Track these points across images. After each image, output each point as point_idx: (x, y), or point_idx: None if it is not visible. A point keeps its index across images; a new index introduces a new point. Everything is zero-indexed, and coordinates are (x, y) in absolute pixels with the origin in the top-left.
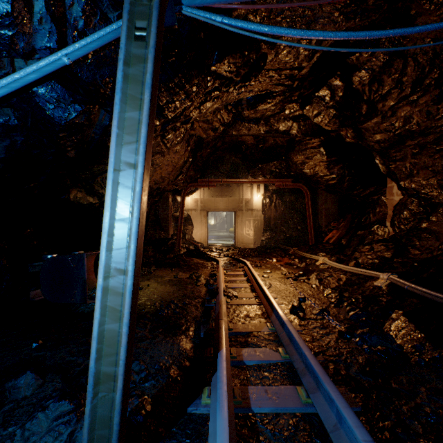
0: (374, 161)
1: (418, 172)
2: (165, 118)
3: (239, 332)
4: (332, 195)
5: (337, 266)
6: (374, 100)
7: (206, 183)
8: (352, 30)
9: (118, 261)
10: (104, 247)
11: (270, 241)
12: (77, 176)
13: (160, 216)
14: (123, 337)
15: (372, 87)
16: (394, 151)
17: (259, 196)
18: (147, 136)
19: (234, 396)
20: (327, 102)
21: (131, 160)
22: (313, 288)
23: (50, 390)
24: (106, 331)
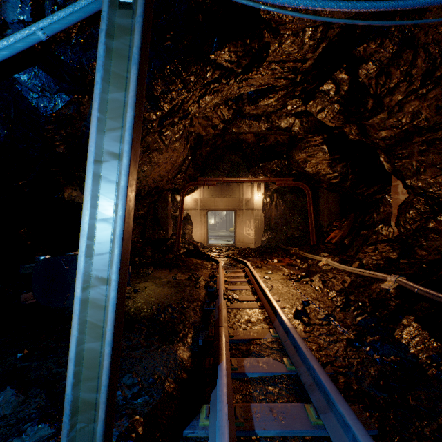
0: (378, 159)
1: (425, 170)
2: (160, 110)
3: (240, 339)
4: (334, 194)
5: (341, 267)
6: (381, 95)
7: (206, 182)
8: (360, 19)
9: (100, 268)
10: (83, 252)
11: (271, 241)
12: (71, 173)
13: (159, 215)
14: (105, 358)
15: (379, 81)
16: (400, 149)
17: (259, 195)
18: (133, 120)
19: (235, 416)
20: (331, 97)
21: (115, 150)
22: (317, 291)
23: (32, 408)
24: (86, 351)
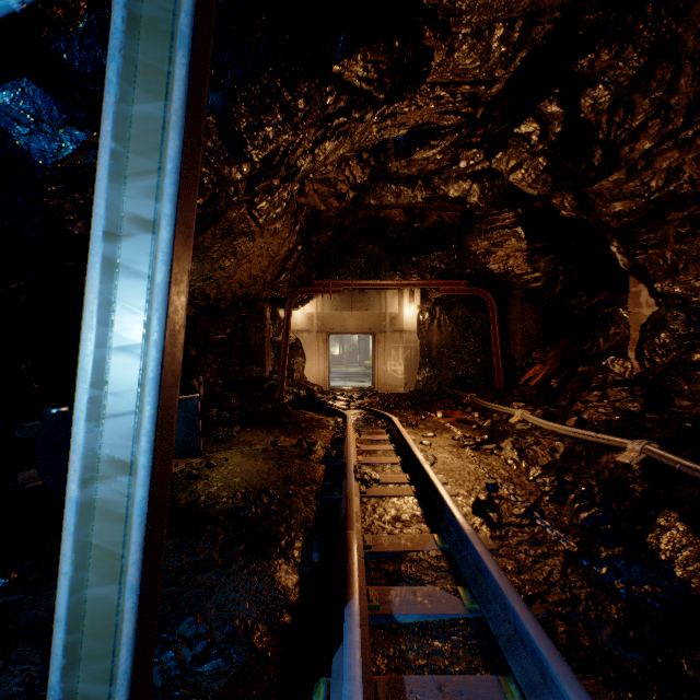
0: (607, 250)
1: (686, 267)
2: (247, 161)
3: (383, 552)
4: (533, 307)
5: (547, 425)
6: (616, 141)
7: (326, 288)
8: (585, 9)
9: (117, 442)
10: (83, 411)
11: (431, 382)
12: None
13: (252, 341)
14: (126, 618)
15: (614, 117)
16: (646, 231)
17: (412, 308)
18: (180, 155)
19: None
20: (533, 145)
21: (145, 214)
22: (510, 466)
23: (16, 683)
24: (90, 602)
